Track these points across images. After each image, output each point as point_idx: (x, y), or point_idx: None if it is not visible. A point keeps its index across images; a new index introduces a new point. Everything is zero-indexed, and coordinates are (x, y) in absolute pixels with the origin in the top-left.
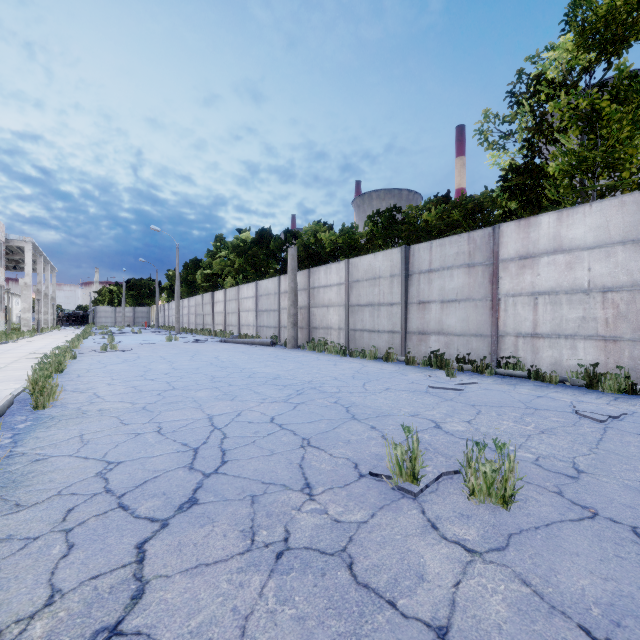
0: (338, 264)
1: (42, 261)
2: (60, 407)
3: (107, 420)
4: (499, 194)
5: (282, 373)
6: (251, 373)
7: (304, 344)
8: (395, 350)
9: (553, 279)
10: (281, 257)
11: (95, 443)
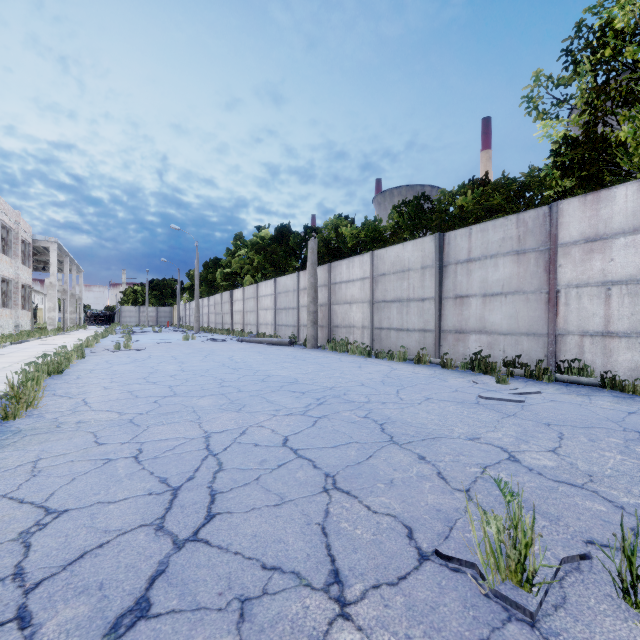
0: (362, 257)
1: (68, 261)
2: (35, 417)
3: (80, 437)
4: (548, 173)
5: (300, 376)
6: (265, 376)
7: (324, 344)
8: (427, 351)
9: (632, 265)
10: (300, 254)
11: (47, 475)
